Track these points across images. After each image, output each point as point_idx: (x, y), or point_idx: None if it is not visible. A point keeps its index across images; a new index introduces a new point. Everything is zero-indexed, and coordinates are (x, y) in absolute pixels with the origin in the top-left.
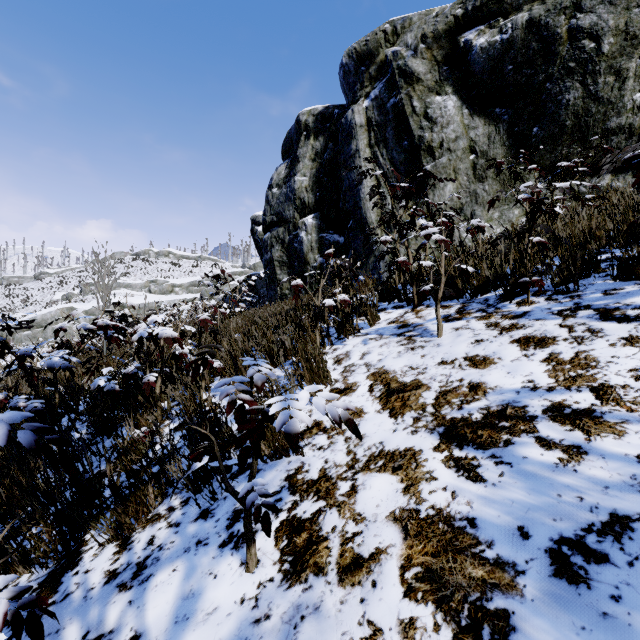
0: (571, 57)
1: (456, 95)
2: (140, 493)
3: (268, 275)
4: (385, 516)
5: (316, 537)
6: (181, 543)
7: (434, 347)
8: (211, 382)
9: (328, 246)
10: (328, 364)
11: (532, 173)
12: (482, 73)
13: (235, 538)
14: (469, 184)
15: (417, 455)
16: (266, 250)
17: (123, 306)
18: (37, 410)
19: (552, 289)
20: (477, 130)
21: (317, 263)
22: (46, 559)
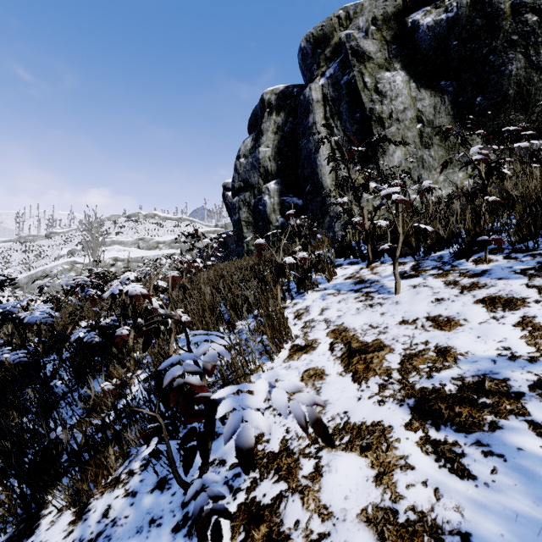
0: (514, 30)
1: (404, 70)
2: (100, 456)
3: (236, 233)
4: (356, 514)
5: (276, 533)
6: (135, 519)
7: (393, 305)
8: (181, 332)
9: (288, 208)
10: (289, 318)
11: (475, 139)
12: (428, 49)
13: (189, 521)
14: (416, 150)
15: (387, 432)
16: (234, 212)
17: (116, 260)
18: (21, 360)
19: (509, 247)
20: (424, 101)
21: (279, 223)
22: (4, 524)
